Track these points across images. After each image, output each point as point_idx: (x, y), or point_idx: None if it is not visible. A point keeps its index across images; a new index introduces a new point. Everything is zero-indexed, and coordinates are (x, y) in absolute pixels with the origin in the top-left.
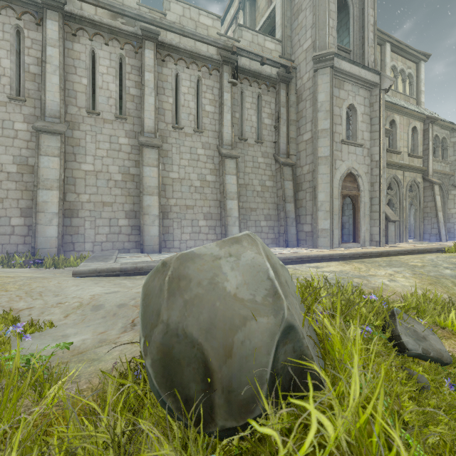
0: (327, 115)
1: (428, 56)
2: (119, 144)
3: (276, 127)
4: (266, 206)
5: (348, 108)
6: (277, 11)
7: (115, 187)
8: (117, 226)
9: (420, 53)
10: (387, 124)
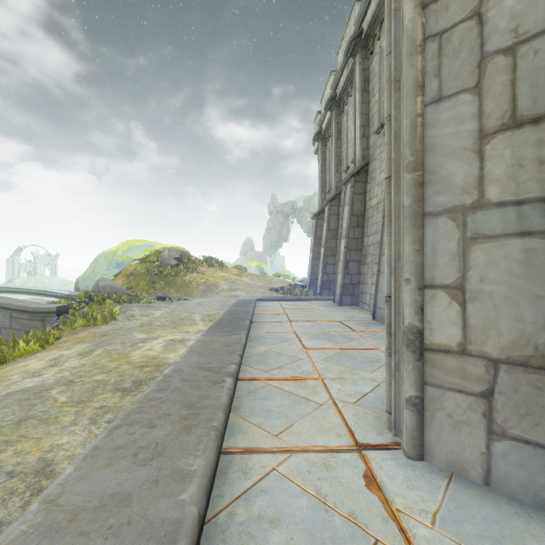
0: None
1: None
2: None
3: None
4: None
5: None
6: None
7: None
8: None
9: None
10: None
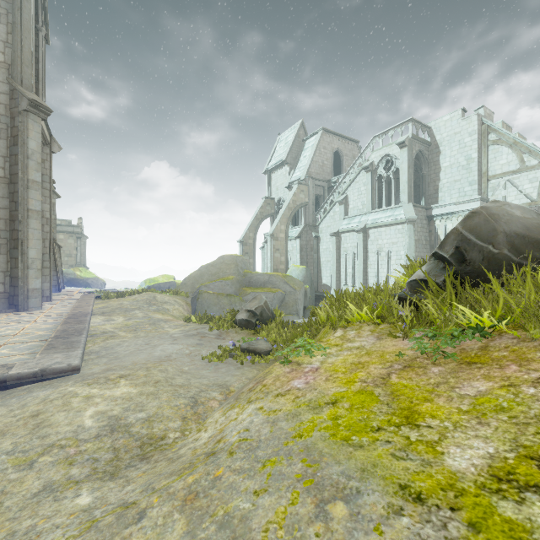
0: (39, 168)
1: None
2: None
3: None
4: None
5: None
6: None
7: None
8: None
9: None
10: None
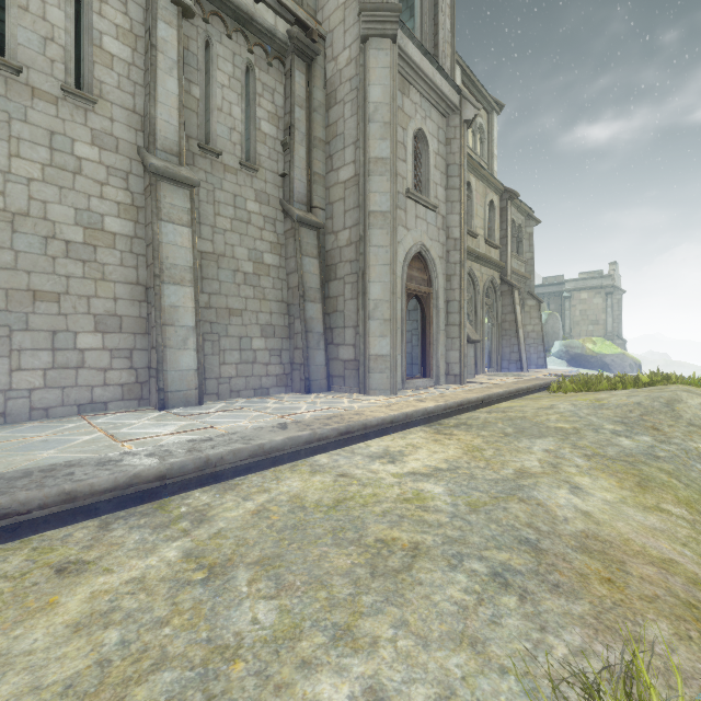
0: (386, 132)
1: (502, 107)
2: None
3: (287, 144)
4: (264, 306)
5: (415, 137)
6: None
7: None
8: None
9: (493, 99)
10: None
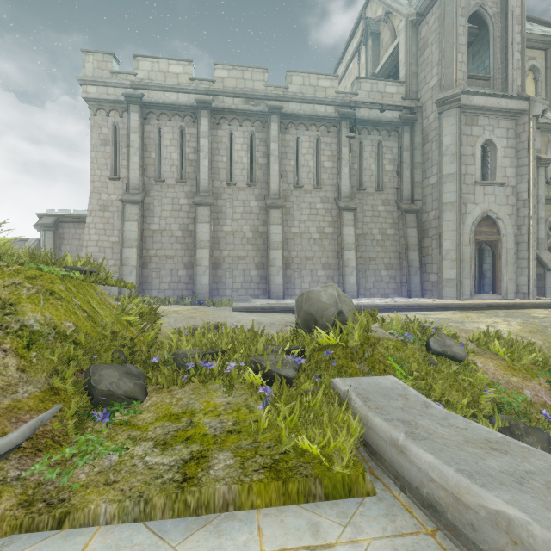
0: (453, 159)
1: None
2: (250, 207)
3: (399, 172)
4: (386, 255)
5: (485, 144)
6: (401, 48)
7: (247, 244)
8: (249, 276)
9: None
10: (548, 150)
